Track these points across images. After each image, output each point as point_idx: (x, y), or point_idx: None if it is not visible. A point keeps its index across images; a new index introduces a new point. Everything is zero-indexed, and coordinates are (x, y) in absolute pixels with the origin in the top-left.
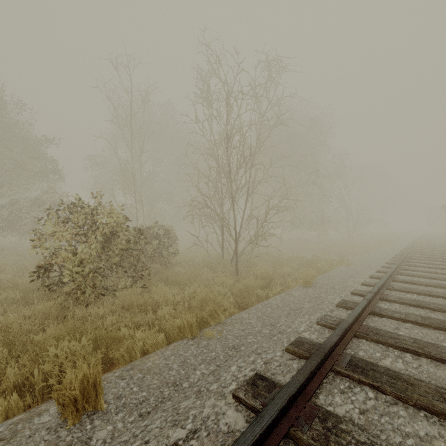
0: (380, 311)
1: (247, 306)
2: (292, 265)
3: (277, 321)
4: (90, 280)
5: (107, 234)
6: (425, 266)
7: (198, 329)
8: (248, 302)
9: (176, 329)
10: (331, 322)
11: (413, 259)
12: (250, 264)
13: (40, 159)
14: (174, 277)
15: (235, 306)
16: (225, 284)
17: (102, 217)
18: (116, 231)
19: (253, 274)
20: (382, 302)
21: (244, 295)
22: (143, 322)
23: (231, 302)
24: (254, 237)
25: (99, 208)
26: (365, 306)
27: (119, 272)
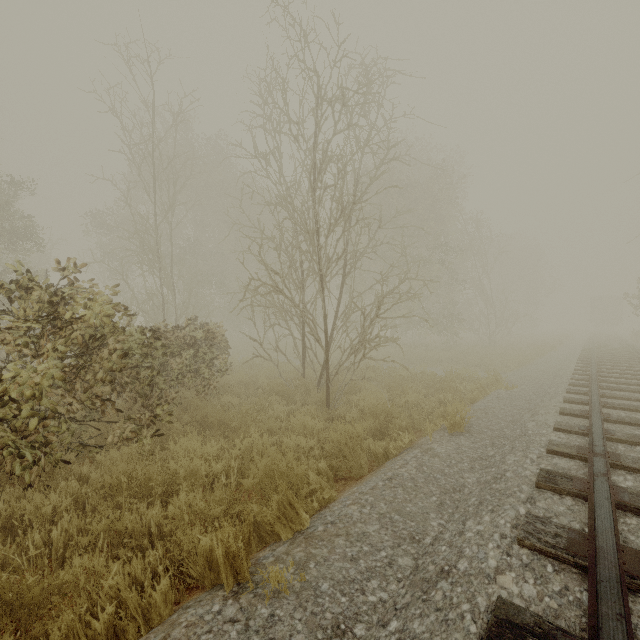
0: (633, 502)
1: (350, 474)
2: (417, 388)
3: (422, 527)
4: (39, 434)
5: (80, 341)
6: (635, 390)
7: (256, 541)
8: (352, 466)
9: (201, 561)
10: (551, 540)
11: (606, 377)
12: (349, 388)
13: (0, 214)
14: (217, 417)
15: (330, 476)
16: (309, 430)
17: (72, 307)
18: (104, 335)
19: (356, 406)
20: (616, 471)
21: (346, 453)
22: (136, 529)
23: (322, 470)
24: (358, 343)
25: (64, 290)
26: (610, 496)
27: (108, 413)
